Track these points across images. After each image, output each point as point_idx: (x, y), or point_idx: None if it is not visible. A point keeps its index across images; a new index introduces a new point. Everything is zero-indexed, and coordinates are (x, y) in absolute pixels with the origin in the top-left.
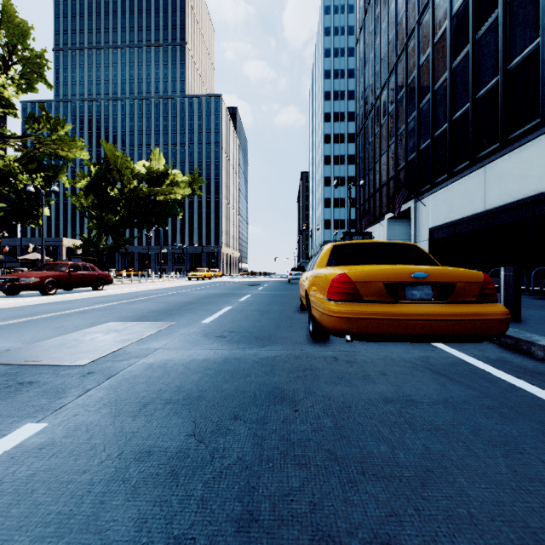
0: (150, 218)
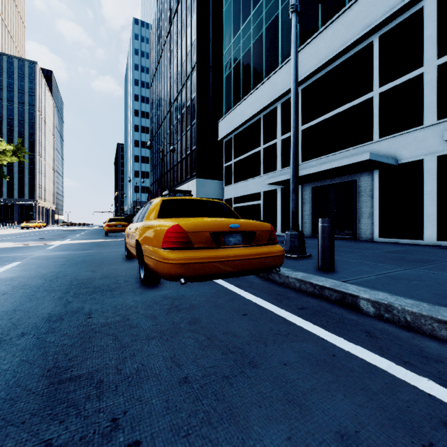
0: None
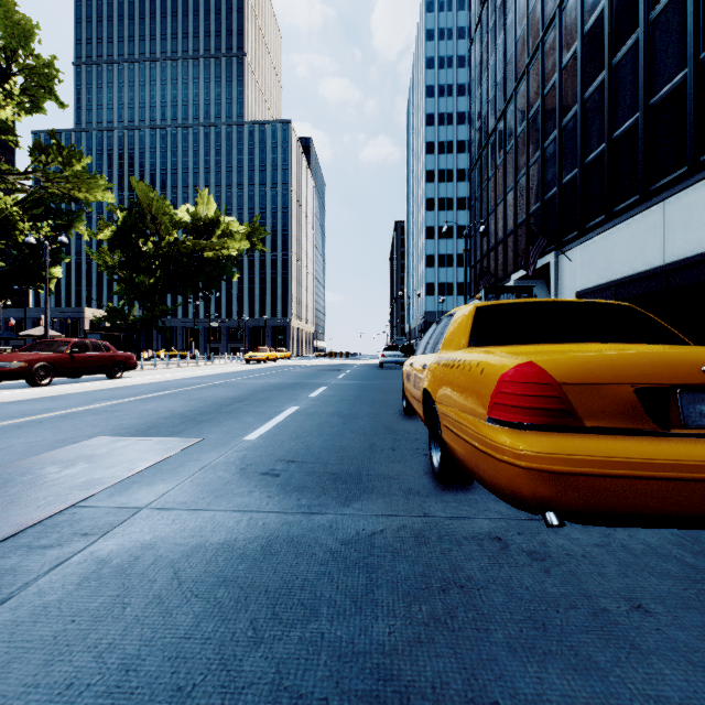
0: (195, 281)
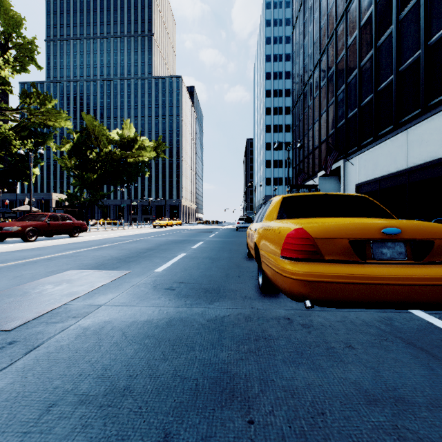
0: (122, 176)
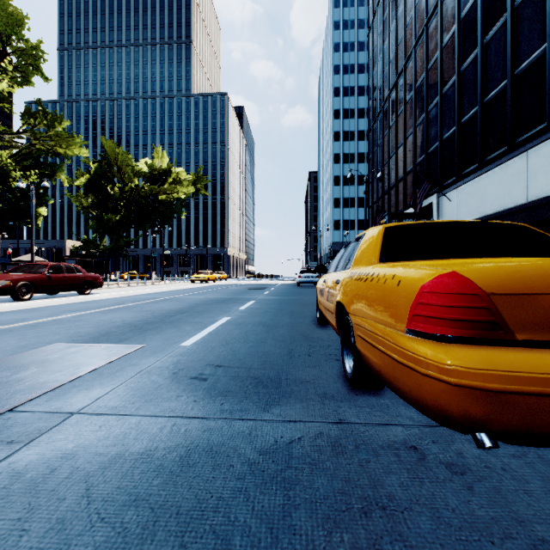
0: (152, 218)
